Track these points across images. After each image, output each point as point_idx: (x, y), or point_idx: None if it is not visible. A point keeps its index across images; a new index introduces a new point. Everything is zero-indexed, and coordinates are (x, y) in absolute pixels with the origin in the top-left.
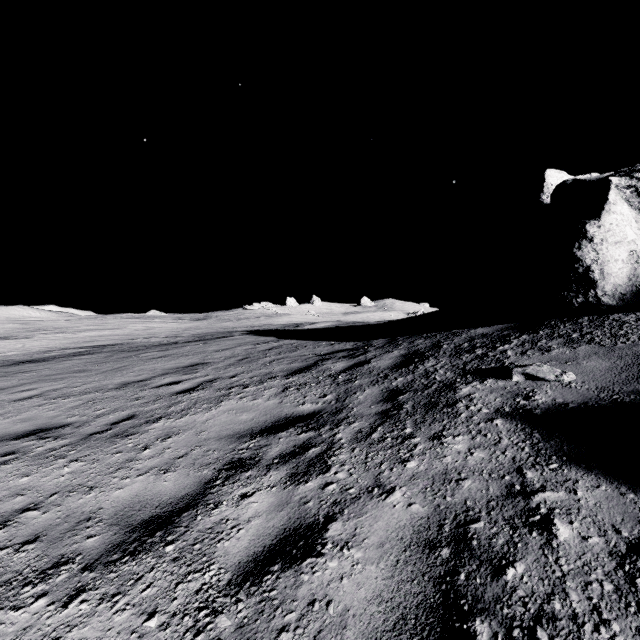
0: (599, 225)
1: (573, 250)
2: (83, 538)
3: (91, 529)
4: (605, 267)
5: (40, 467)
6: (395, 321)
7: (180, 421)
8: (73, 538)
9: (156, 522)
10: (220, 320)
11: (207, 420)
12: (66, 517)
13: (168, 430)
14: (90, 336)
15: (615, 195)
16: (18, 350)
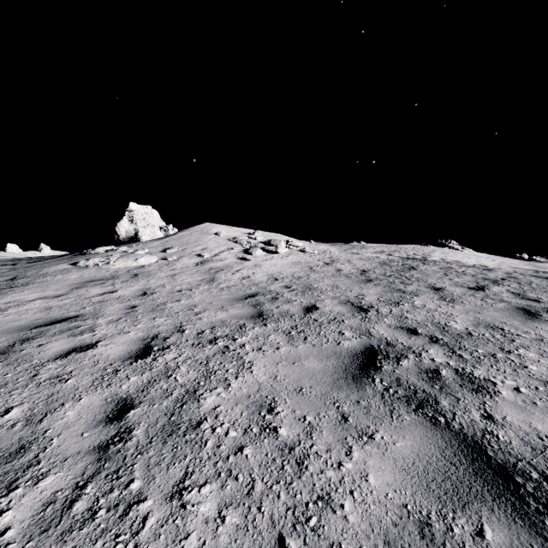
0: (120, 223)
1: (115, 228)
2: None
3: None
4: (121, 233)
5: None
6: None
7: None
8: None
9: None
10: None
11: None
12: None
13: None
14: None
15: (126, 216)
16: None
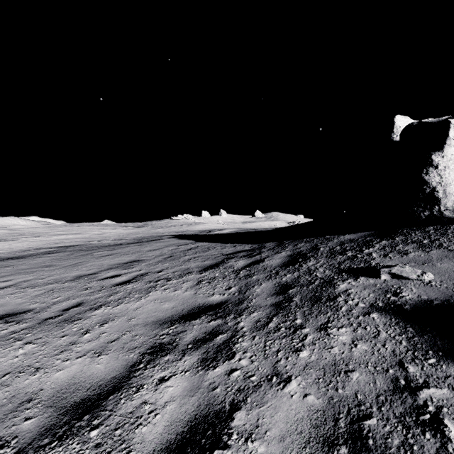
0: (442, 155)
1: (422, 175)
2: (21, 420)
3: (30, 411)
4: (447, 188)
5: (0, 348)
6: (281, 228)
7: (116, 309)
8: (13, 420)
9: (85, 405)
10: (154, 227)
11: (137, 308)
12: (11, 398)
13: (106, 316)
14: (59, 239)
15: None
16: (5, 249)
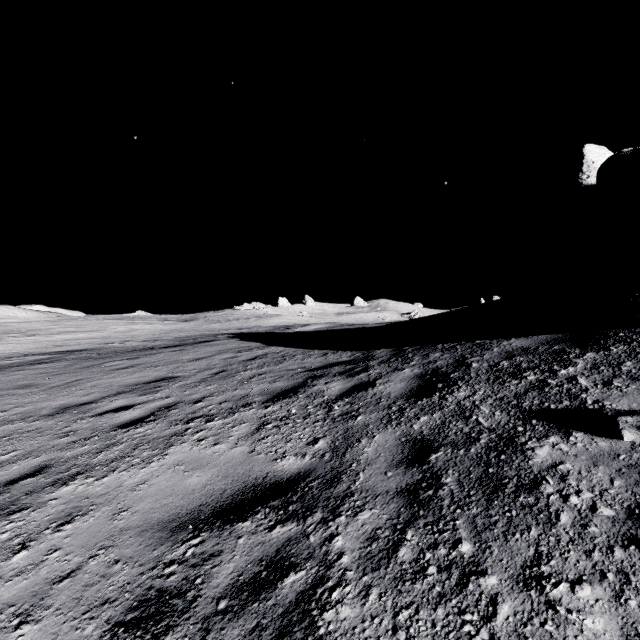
0: None
1: None
2: None
3: None
4: None
5: None
6: (396, 325)
7: (100, 484)
8: None
9: None
10: (208, 321)
11: (139, 484)
12: None
13: (75, 503)
14: (63, 339)
15: None
16: None
